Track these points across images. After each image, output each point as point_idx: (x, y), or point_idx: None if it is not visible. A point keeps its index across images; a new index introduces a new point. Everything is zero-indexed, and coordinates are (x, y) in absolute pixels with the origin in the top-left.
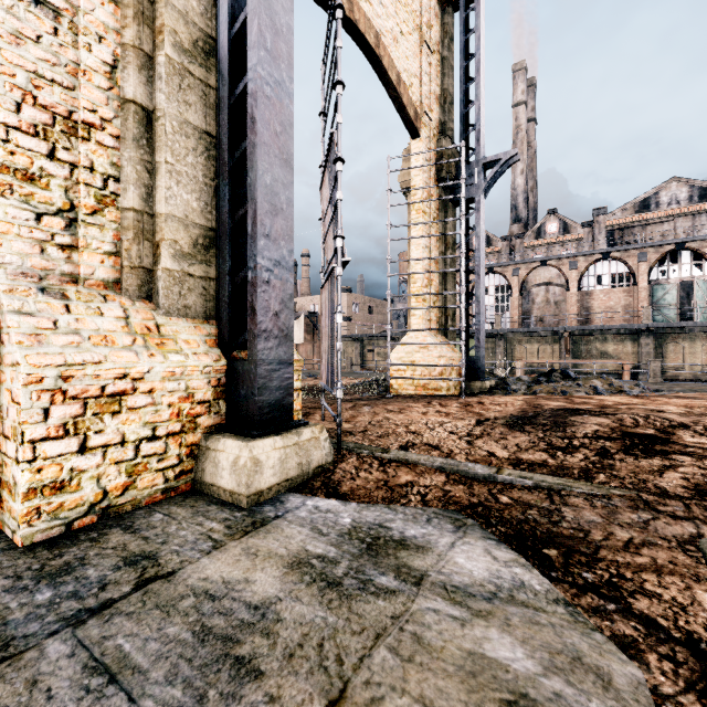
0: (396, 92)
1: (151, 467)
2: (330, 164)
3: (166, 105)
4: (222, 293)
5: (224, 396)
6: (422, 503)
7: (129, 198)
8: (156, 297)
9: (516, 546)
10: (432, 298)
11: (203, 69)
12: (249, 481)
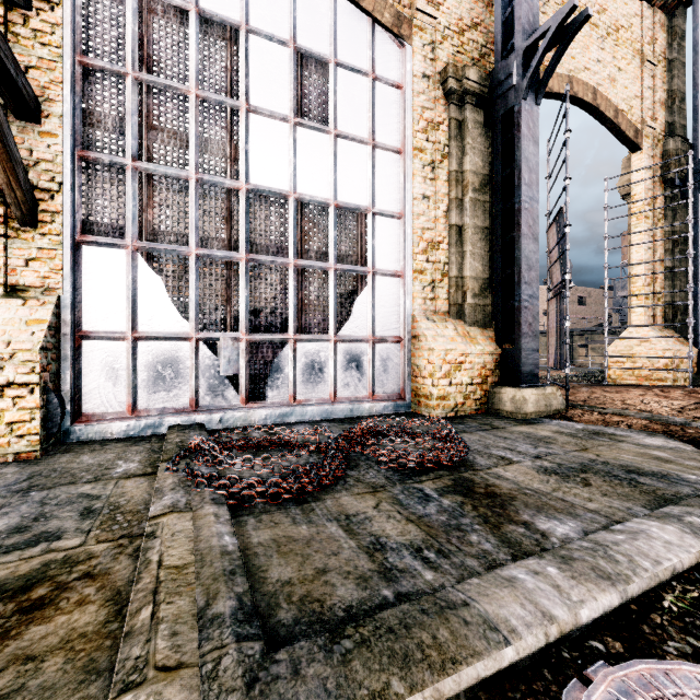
0: (613, 124)
1: (471, 398)
2: (558, 222)
3: (469, 222)
4: (497, 314)
5: (499, 368)
6: (628, 427)
7: (453, 271)
8: (464, 318)
9: (685, 442)
10: (656, 295)
11: (484, 194)
12: (521, 406)
